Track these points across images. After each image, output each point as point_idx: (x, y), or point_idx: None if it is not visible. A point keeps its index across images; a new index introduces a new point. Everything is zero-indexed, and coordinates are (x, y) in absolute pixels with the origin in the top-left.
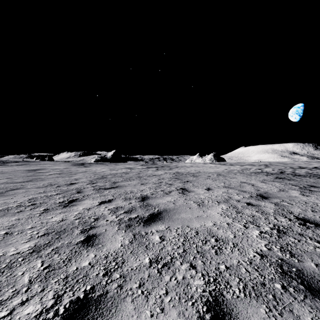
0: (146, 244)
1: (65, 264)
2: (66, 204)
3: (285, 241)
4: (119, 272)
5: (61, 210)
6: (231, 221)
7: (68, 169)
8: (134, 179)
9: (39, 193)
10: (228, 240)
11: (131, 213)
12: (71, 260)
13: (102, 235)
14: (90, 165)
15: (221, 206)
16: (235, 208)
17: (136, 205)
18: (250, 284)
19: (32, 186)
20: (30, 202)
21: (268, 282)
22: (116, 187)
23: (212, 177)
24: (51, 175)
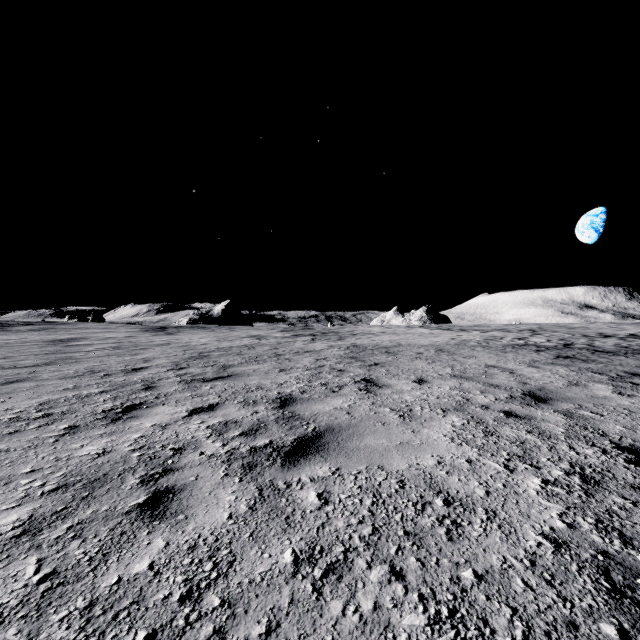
0: (286, 514)
1: (92, 568)
2: (118, 414)
3: (603, 505)
4: (220, 591)
5: (105, 428)
6: (475, 454)
7: (133, 338)
8: (265, 359)
9: (63, 390)
10: (473, 503)
11: (256, 435)
12: (108, 557)
13: (187, 489)
14: (178, 330)
15: (450, 420)
16: (480, 423)
17: (267, 418)
18: (541, 626)
19: (52, 374)
20: (40, 411)
21: (584, 620)
22: (227, 376)
23: (427, 355)
24: (96, 352)
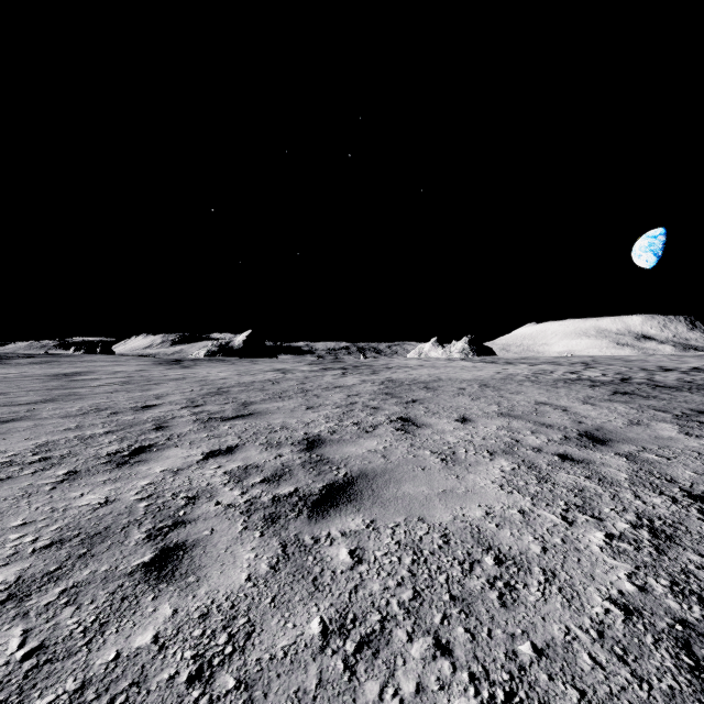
0: (314, 574)
1: (86, 642)
2: (124, 458)
3: (677, 564)
4: (236, 670)
5: (109, 474)
6: (528, 504)
7: (145, 372)
8: (291, 395)
9: (64, 430)
10: (528, 561)
11: (279, 482)
12: (105, 628)
13: (200, 545)
14: (194, 363)
15: (498, 464)
16: (533, 468)
17: (292, 462)
18: None
19: (52, 412)
20: (37, 454)
21: None
22: (248, 415)
23: (470, 391)
24: (103, 387)
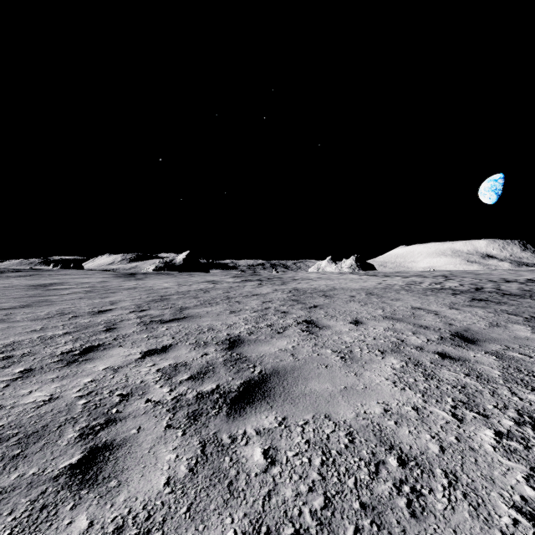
0: (229, 478)
1: None
2: (75, 357)
3: None
4: None
5: (58, 372)
6: (420, 400)
7: (106, 283)
8: (218, 302)
9: (31, 331)
10: (429, 462)
11: (203, 379)
12: None
13: (126, 445)
14: (145, 276)
15: (389, 362)
16: (418, 365)
17: (216, 360)
18: None
19: (25, 316)
20: (2, 353)
21: None
22: (182, 318)
23: (359, 298)
24: (71, 295)
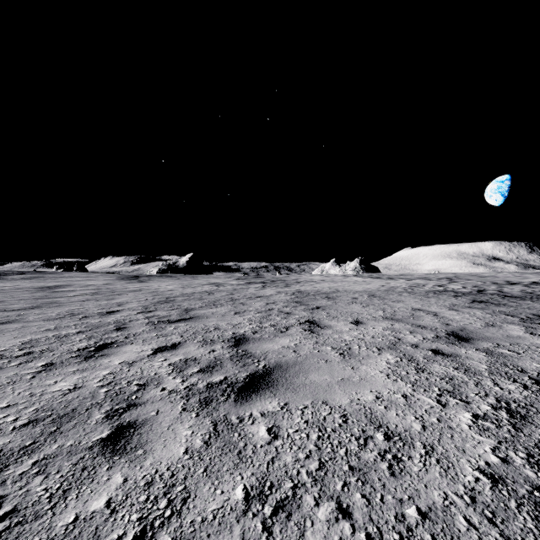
0: (238, 448)
1: (51, 506)
2: (91, 353)
3: (532, 439)
4: (173, 531)
5: (78, 365)
6: (409, 390)
7: (110, 285)
8: (223, 303)
9: (45, 330)
10: (411, 437)
11: (212, 372)
12: (68, 494)
13: (148, 424)
14: (149, 278)
15: (385, 357)
16: (412, 361)
17: (223, 356)
18: None
19: (37, 316)
20: (22, 350)
21: None
22: (189, 318)
23: (361, 299)
24: (77, 297)
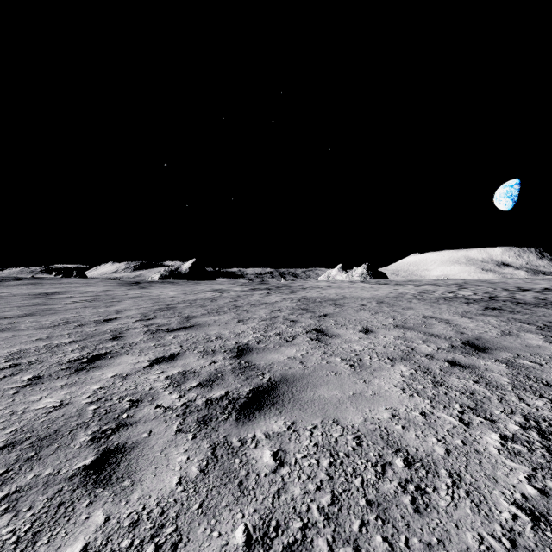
0: (240, 478)
1: None
2: (82, 364)
3: None
4: None
5: (67, 379)
6: (428, 406)
7: (110, 292)
8: (226, 310)
9: (36, 339)
10: (435, 463)
11: (212, 386)
12: (38, 538)
13: (138, 448)
14: (150, 285)
15: (398, 369)
16: (428, 373)
17: (224, 367)
18: None
19: (29, 325)
20: (9, 361)
21: None
22: (190, 327)
23: (370, 306)
24: (75, 304)
